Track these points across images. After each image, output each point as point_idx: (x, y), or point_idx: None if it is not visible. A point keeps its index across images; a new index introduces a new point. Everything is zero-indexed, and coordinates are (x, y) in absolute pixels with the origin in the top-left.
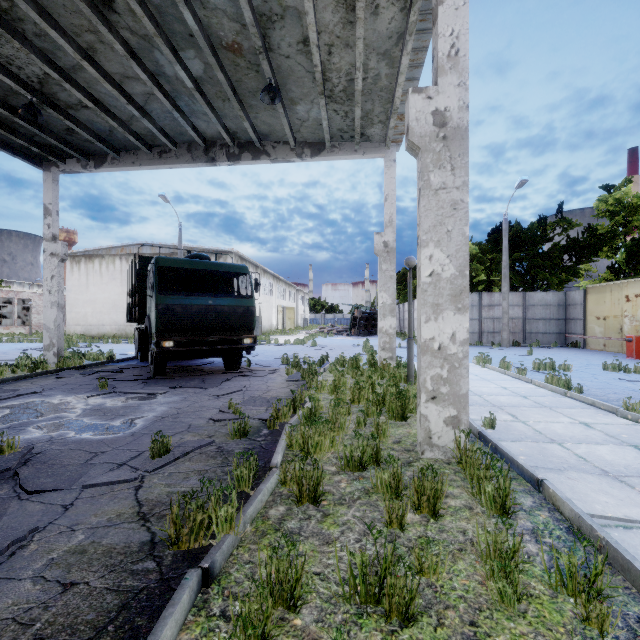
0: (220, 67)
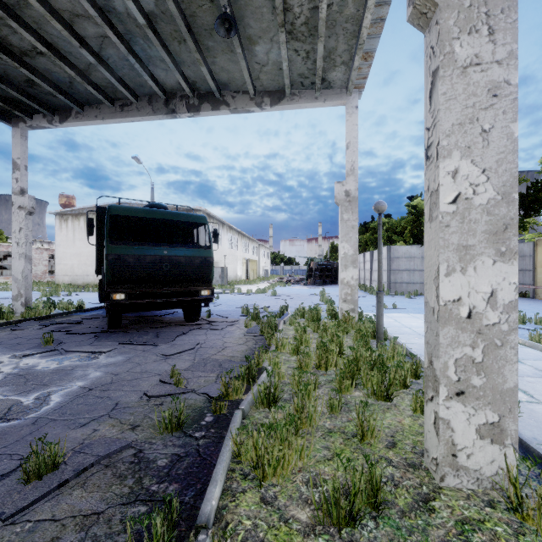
0: None
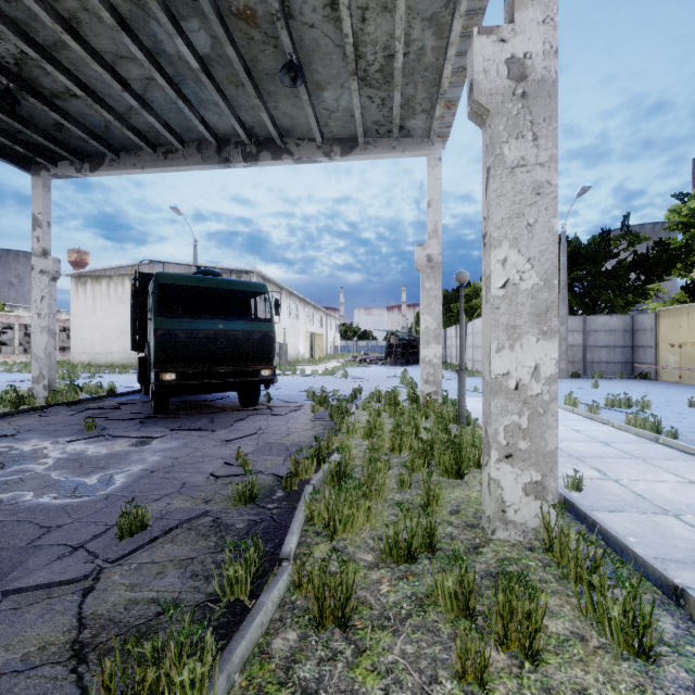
0: (230, 40)
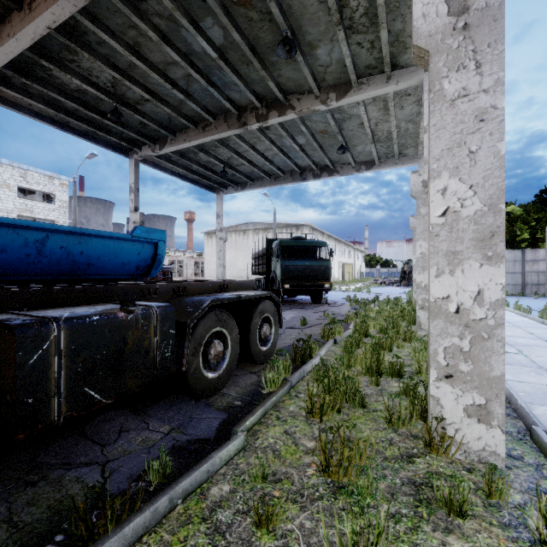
0: (315, 141)
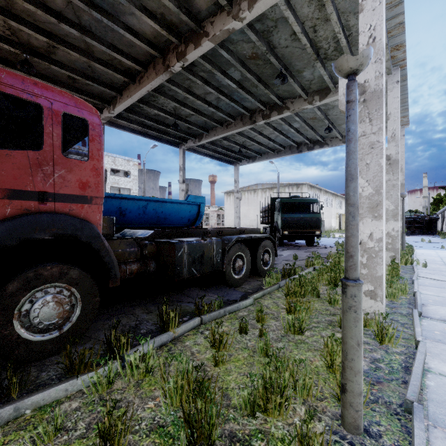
0: (307, 125)
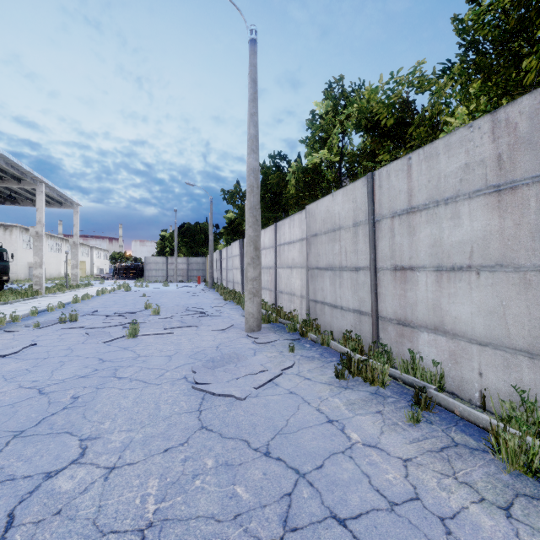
0: None
